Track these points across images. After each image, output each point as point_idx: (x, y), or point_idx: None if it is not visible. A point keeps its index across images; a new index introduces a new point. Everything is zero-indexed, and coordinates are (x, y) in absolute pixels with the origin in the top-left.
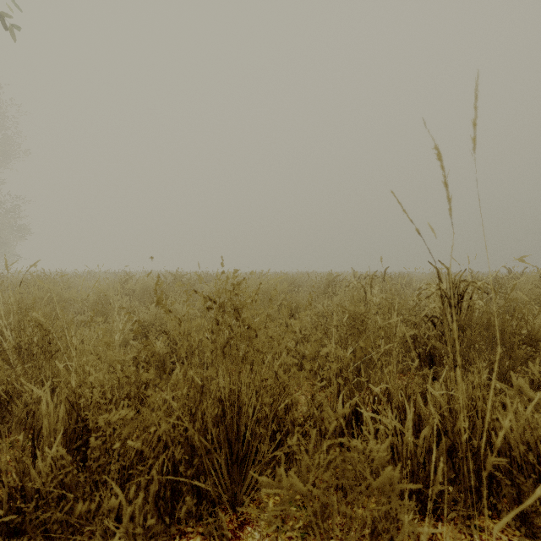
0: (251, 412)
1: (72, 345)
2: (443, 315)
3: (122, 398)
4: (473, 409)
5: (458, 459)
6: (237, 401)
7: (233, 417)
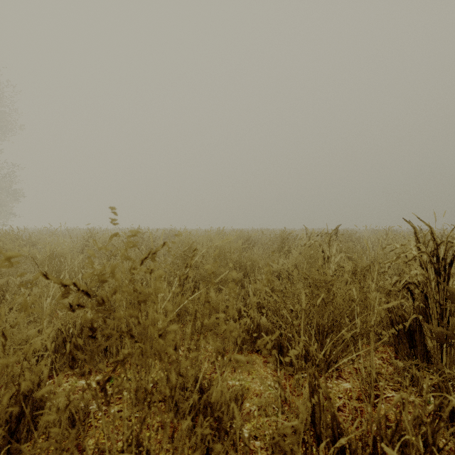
0: None
1: None
2: (427, 284)
3: None
4: None
5: None
6: None
7: None
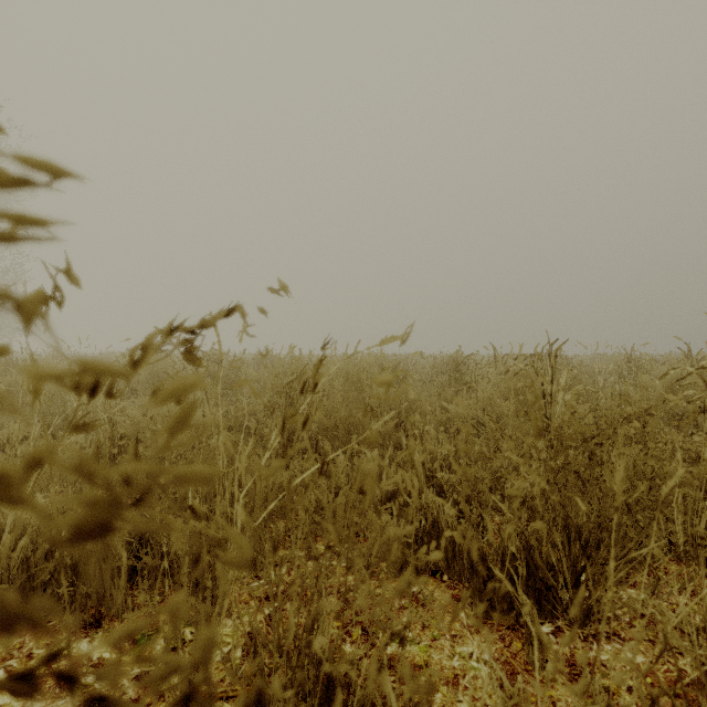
0: None
1: None
2: None
3: None
4: None
5: None
6: None
7: None
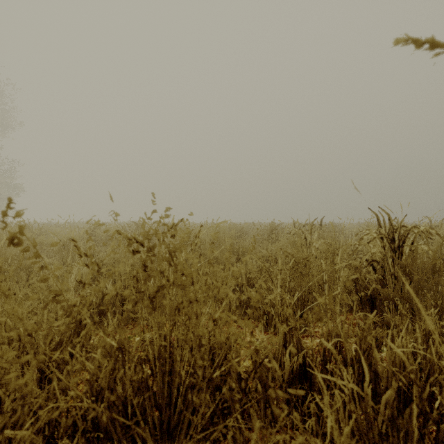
0: (183, 375)
1: (1, 291)
2: (384, 259)
3: (51, 349)
4: (442, 369)
5: (428, 430)
6: (168, 360)
7: (165, 377)
